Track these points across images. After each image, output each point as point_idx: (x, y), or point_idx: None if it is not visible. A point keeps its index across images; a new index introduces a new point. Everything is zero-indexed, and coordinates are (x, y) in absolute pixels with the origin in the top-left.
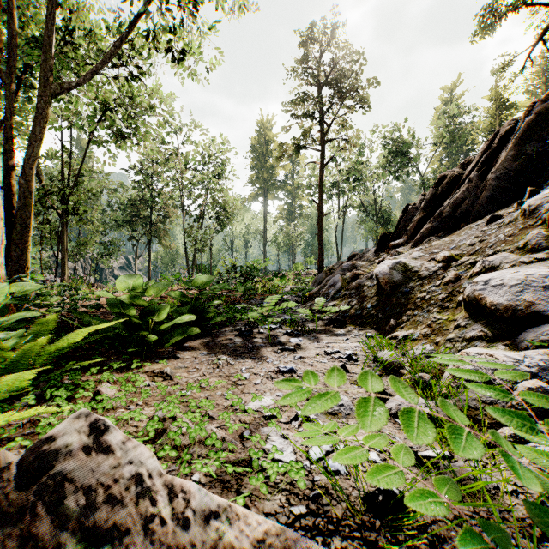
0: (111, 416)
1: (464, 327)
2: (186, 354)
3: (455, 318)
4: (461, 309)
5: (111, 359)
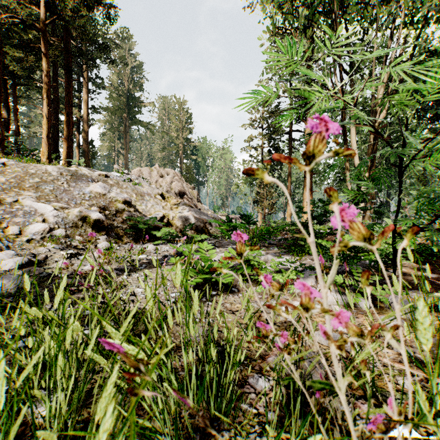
0: None
1: None
2: None
3: None
4: None
5: None
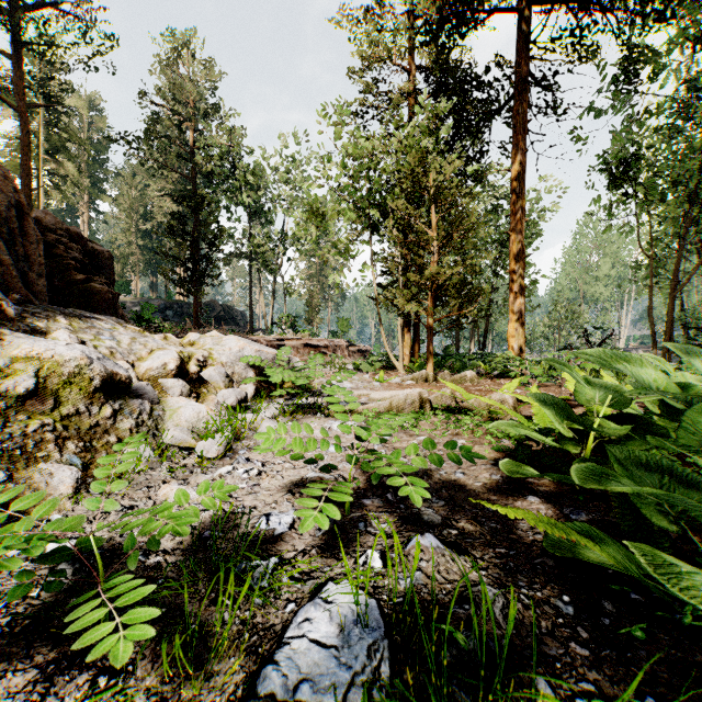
0: (438, 421)
1: (120, 409)
2: (484, 472)
3: (68, 413)
4: (39, 402)
5: (564, 459)
